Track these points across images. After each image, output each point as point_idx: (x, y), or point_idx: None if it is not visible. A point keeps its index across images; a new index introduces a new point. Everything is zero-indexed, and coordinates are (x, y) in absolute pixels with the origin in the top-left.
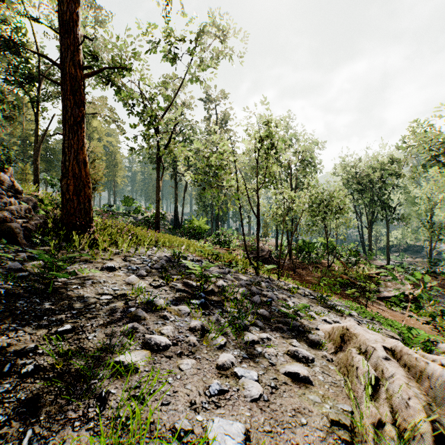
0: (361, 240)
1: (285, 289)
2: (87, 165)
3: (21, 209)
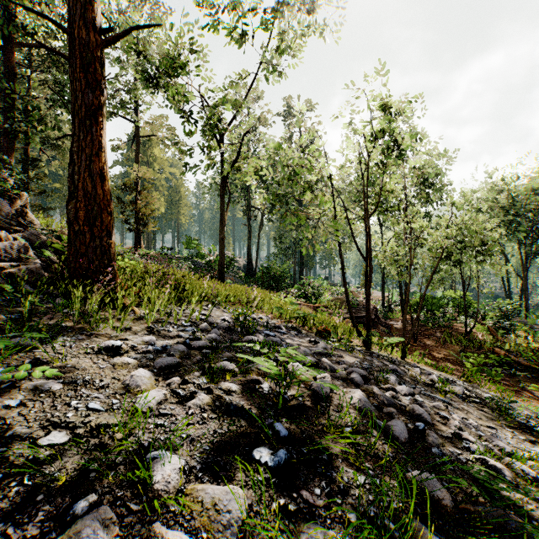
0: (506, 294)
1: (427, 384)
2: (106, 179)
3: (14, 247)
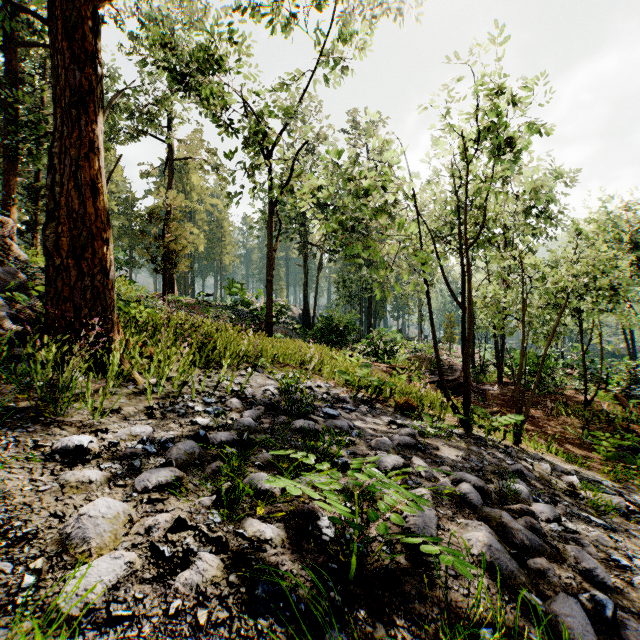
0: (628, 351)
1: (567, 493)
2: (101, 192)
3: None
